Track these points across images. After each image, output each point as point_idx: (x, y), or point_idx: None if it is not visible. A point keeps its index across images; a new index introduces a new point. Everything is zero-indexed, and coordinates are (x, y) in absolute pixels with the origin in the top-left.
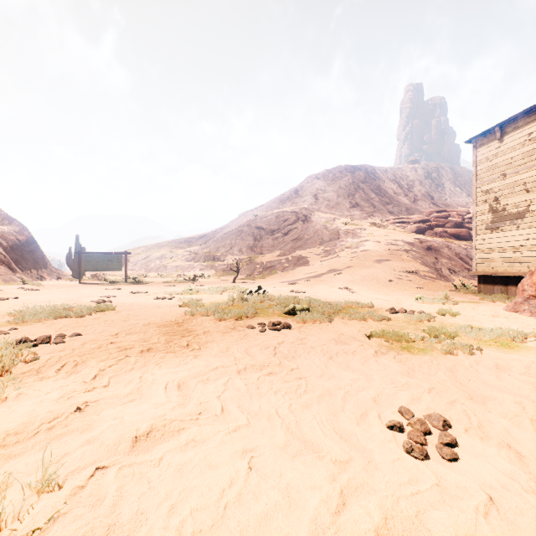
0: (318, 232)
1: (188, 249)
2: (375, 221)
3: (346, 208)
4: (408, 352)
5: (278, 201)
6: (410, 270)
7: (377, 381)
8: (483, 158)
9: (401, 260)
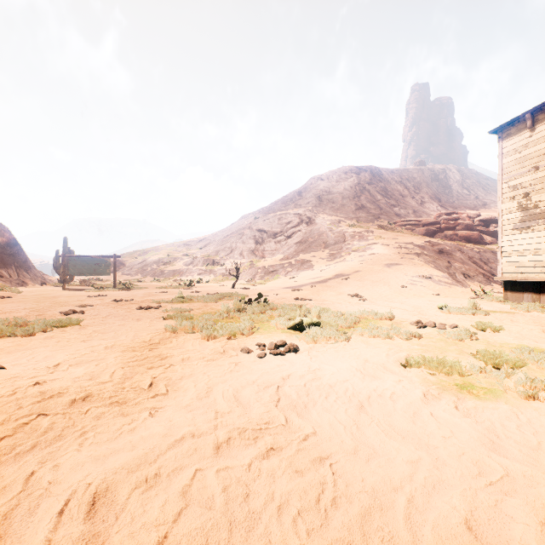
0: (323, 235)
1: (186, 253)
2: (382, 224)
3: (351, 210)
4: (470, 394)
5: (281, 203)
6: (424, 274)
7: (451, 465)
8: (511, 150)
9: (413, 264)
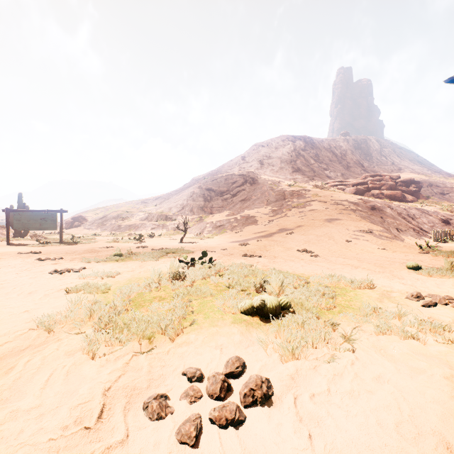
0: (265, 193)
1: (143, 210)
2: (316, 184)
3: (289, 172)
4: None
5: (227, 166)
6: (364, 229)
7: None
8: None
9: (351, 219)
